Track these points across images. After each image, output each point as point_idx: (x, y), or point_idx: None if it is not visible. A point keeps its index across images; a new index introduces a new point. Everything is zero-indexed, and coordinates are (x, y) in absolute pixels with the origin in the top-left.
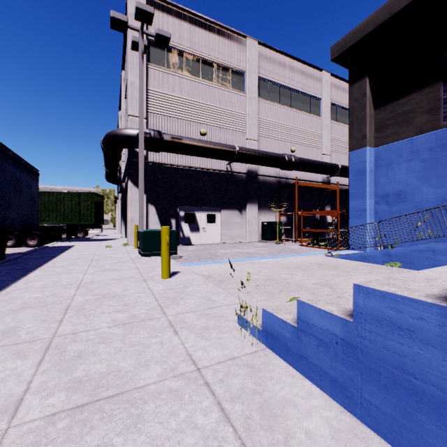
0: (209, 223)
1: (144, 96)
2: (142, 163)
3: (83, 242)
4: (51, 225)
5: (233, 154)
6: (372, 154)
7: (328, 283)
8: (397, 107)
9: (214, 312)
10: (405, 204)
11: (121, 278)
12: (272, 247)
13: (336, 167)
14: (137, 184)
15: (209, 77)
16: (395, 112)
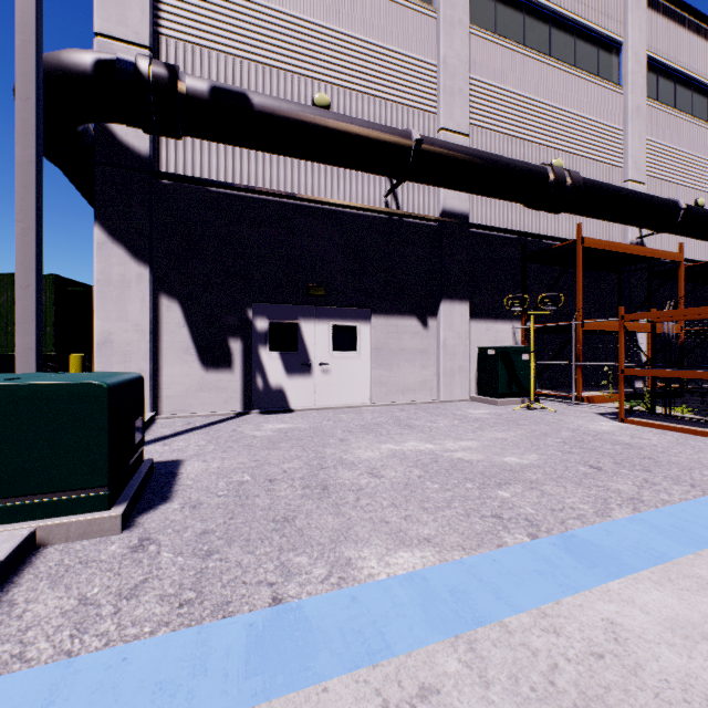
0: (339, 352)
1: None
2: (30, 99)
3: None
4: None
5: (404, 150)
6: None
7: None
8: None
9: None
10: None
11: None
12: (529, 427)
13: (673, 205)
14: (123, 235)
15: None
16: None
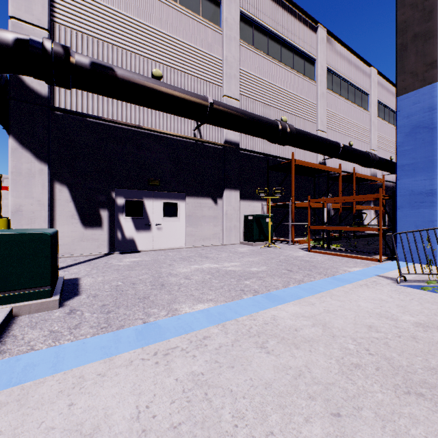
0: (167, 217)
1: None
2: None
3: None
4: None
5: (204, 107)
6: None
7: None
8: None
9: None
10: None
11: None
12: (266, 255)
13: (337, 145)
14: (30, 144)
15: None
16: None
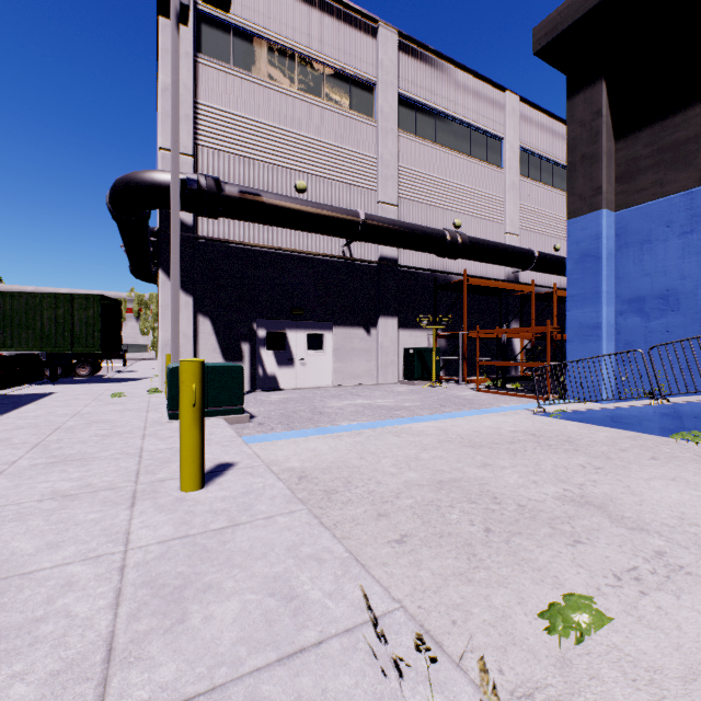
0: (312, 351)
1: (189, 113)
2: (177, 231)
3: (79, 384)
4: (17, 355)
5: (355, 225)
6: (612, 222)
7: (591, 498)
8: (661, 135)
9: (299, 695)
10: (678, 314)
11: (76, 490)
12: (425, 394)
13: (530, 254)
14: None
15: (312, 88)
16: (658, 144)
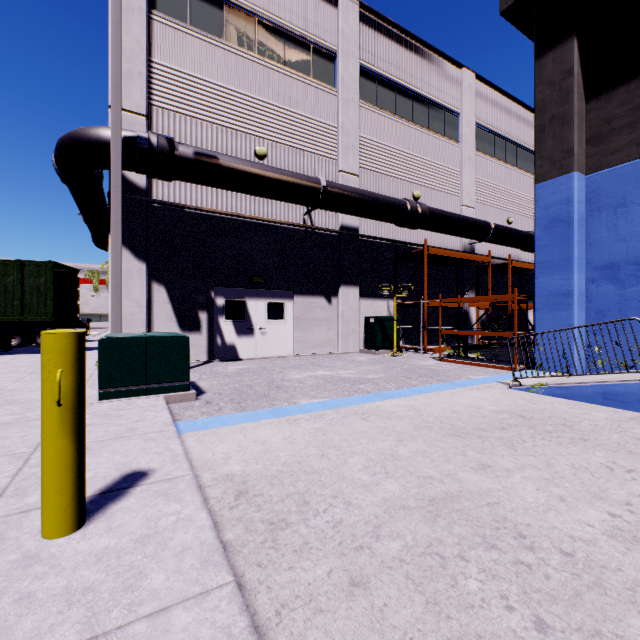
0: (273, 320)
1: (142, 71)
2: (118, 187)
3: (31, 354)
4: None
5: (316, 192)
6: (583, 186)
7: None
8: (637, 92)
9: None
10: None
11: None
12: (387, 364)
13: (486, 226)
14: (129, 242)
15: (273, 54)
16: (634, 102)
